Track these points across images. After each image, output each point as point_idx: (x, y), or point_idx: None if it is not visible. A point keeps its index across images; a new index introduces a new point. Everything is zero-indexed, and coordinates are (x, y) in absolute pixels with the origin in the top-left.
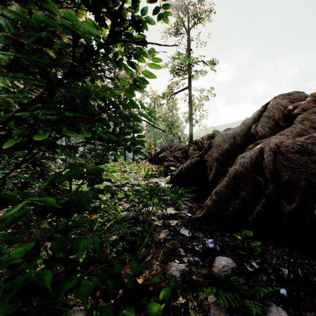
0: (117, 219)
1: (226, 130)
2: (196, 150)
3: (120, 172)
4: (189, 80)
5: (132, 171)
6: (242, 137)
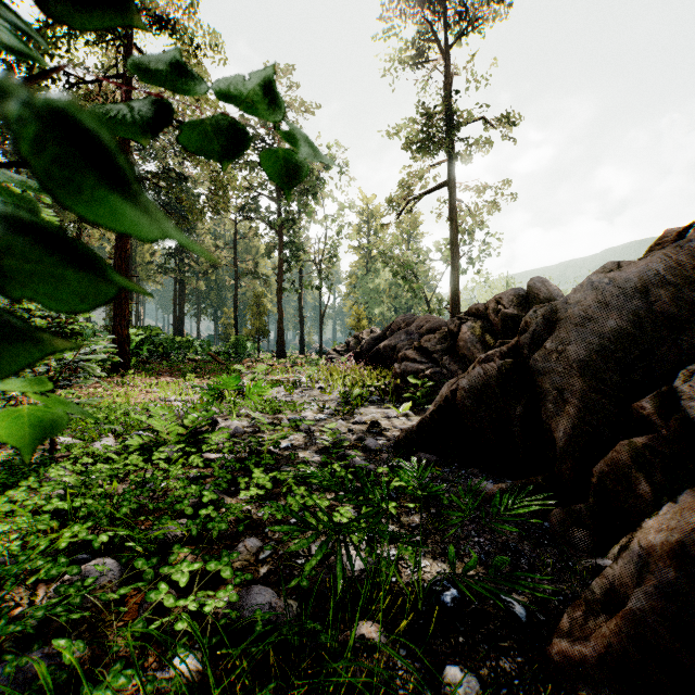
0: (187, 692)
1: (605, 268)
2: (481, 332)
3: (283, 386)
4: (451, 165)
5: (314, 385)
6: (678, 290)
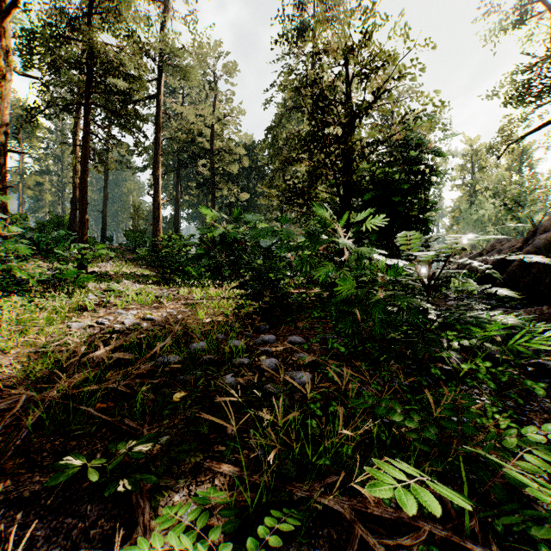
0: None
1: None
2: None
3: None
4: None
5: None
6: None
